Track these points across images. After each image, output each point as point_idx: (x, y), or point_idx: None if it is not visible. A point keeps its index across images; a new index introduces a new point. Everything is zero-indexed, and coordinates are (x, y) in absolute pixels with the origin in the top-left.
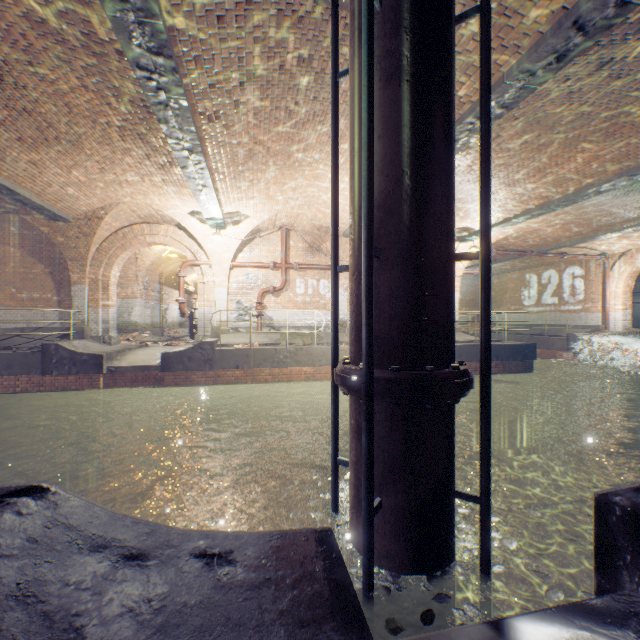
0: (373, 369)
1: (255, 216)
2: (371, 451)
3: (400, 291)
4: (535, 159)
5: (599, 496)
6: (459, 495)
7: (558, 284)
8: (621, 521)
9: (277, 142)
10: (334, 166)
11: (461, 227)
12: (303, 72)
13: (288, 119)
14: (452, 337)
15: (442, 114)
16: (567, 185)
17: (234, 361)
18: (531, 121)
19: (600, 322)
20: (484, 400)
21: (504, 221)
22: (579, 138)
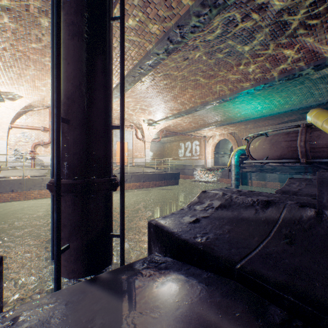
0: (60, 179)
1: (28, 97)
2: (59, 220)
3: (79, 141)
4: (172, 93)
5: (149, 222)
6: (112, 235)
7: (191, 148)
8: (153, 229)
9: (34, 54)
10: (53, 74)
11: (149, 119)
12: (44, 18)
13: (39, 42)
14: (109, 164)
15: (102, 60)
16: (185, 106)
17: (10, 187)
18: (166, 76)
19: (204, 163)
20: (121, 191)
21: (166, 118)
22: (186, 87)
